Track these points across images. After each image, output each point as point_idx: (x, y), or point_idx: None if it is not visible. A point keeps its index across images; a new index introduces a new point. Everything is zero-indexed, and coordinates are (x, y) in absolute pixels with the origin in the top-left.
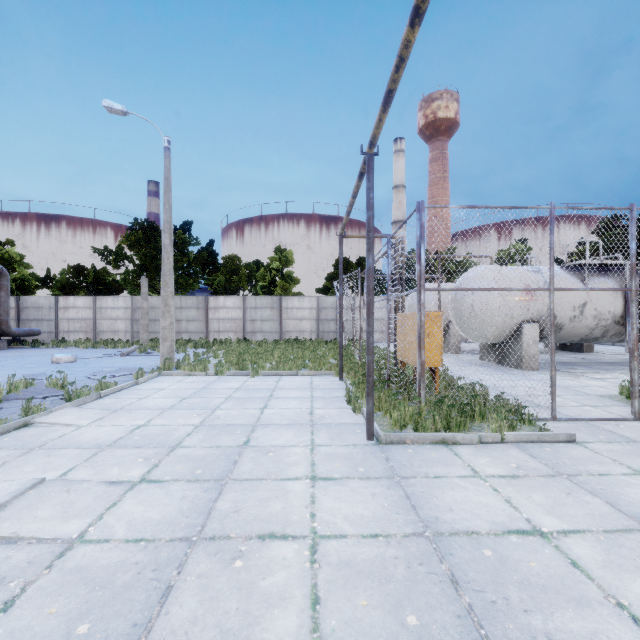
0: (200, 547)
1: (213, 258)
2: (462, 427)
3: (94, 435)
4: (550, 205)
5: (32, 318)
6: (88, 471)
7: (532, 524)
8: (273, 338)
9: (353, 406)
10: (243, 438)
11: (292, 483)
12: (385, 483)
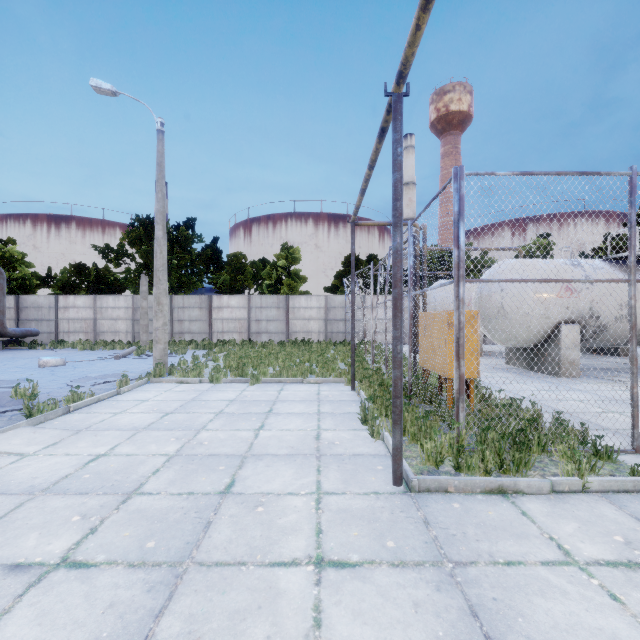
0: None
1: (217, 256)
2: (522, 466)
3: (34, 471)
4: (630, 170)
5: (32, 318)
6: None
7: None
8: (279, 339)
9: (370, 429)
10: (226, 478)
11: (286, 573)
12: (431, 576)
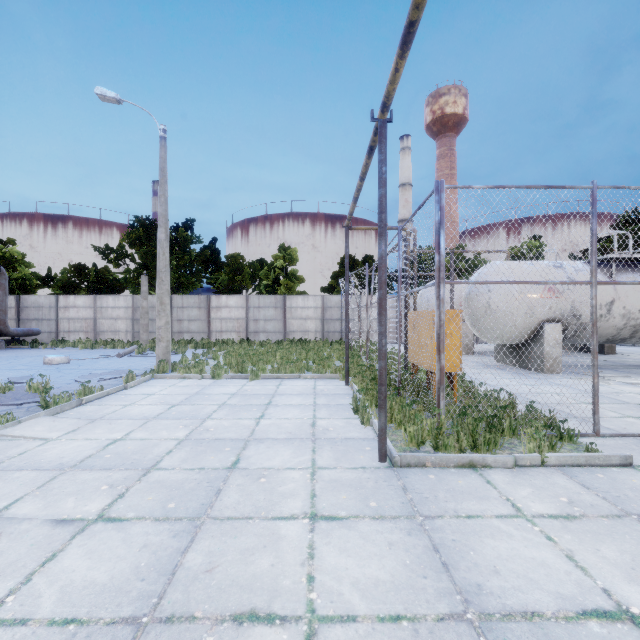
0: (150, 636)
1: (216, 256)
2: (492, 446)
3: (60, 452)
4: (592, 184)
5: (32, 318)
6: (37, 503)
7: (614, 599)
8: (277, 338)
9: (361, 417)
10: (232, 457)
11: (286, 524)
12: (404, 526)
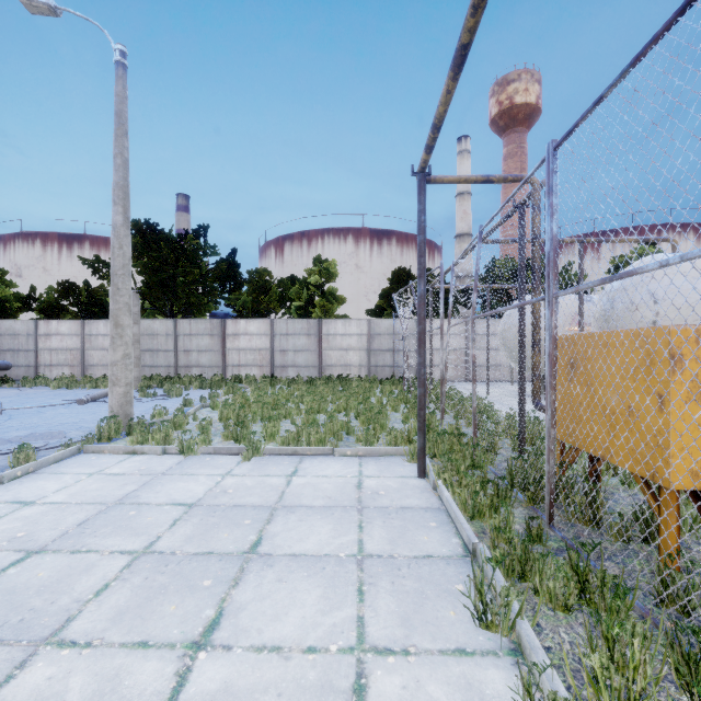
0: None
1: (234, 271)
2: None
3: None
4: None
5: (6, 348)
6: None
7: None
8: (310, 374)
9: (524, 693)
10: None
11: None
12: None
